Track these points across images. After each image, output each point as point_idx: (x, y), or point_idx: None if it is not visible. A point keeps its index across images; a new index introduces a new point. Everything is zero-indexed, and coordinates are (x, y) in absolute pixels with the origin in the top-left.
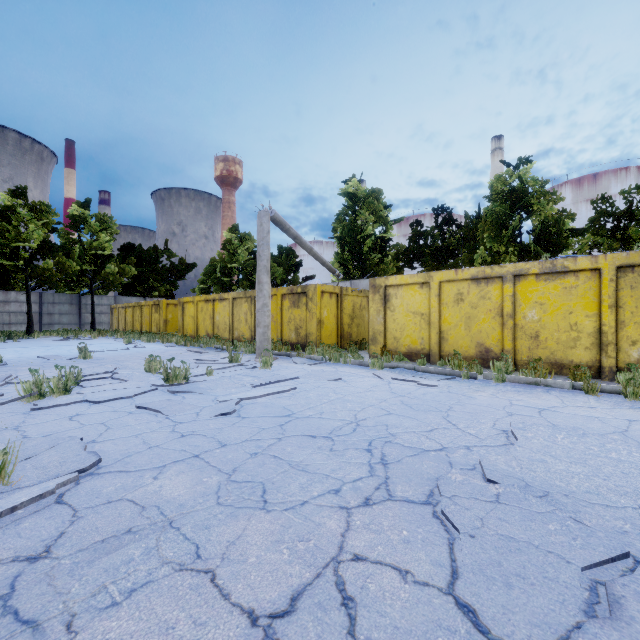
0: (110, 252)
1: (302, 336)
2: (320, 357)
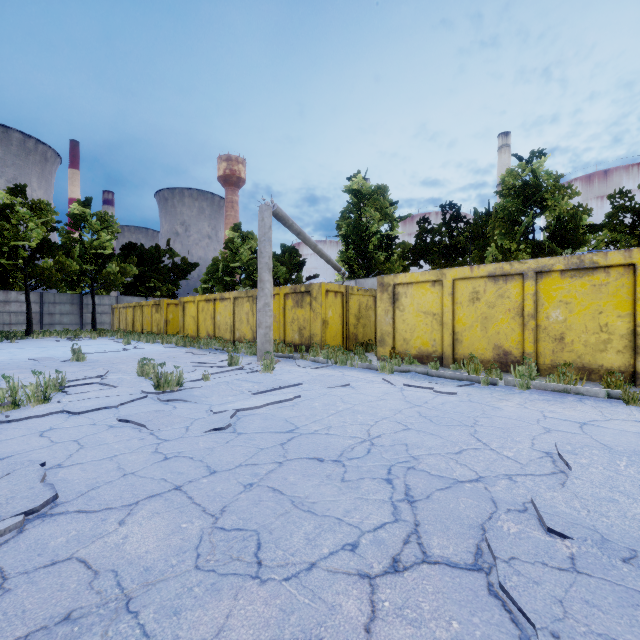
0: (111, 251)
1: (306, 337)
2: (325, 360)
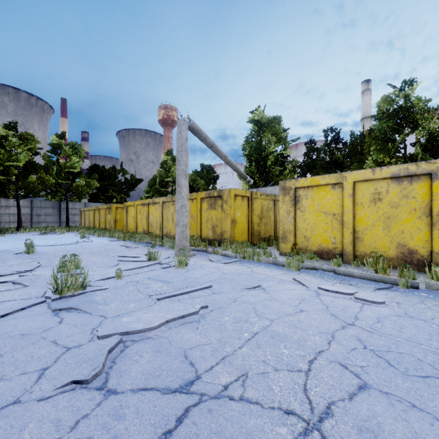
0: (79, 170)
1: (218, 233)
2: (234, 254)
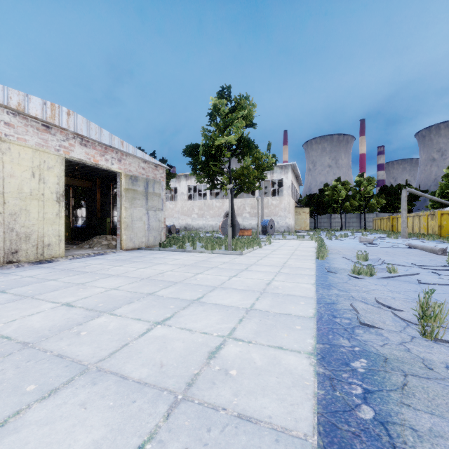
0: (371, 194)
1: (433, 232)
2: (424, 238)
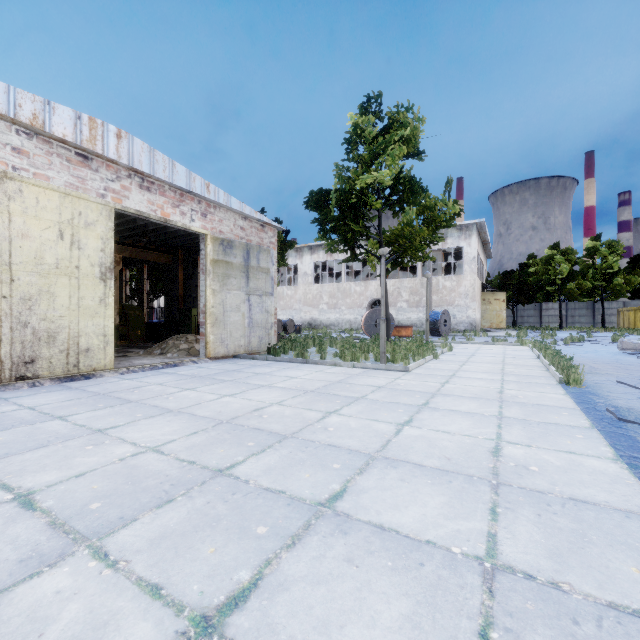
0: (616, 269)
1: None
2: None
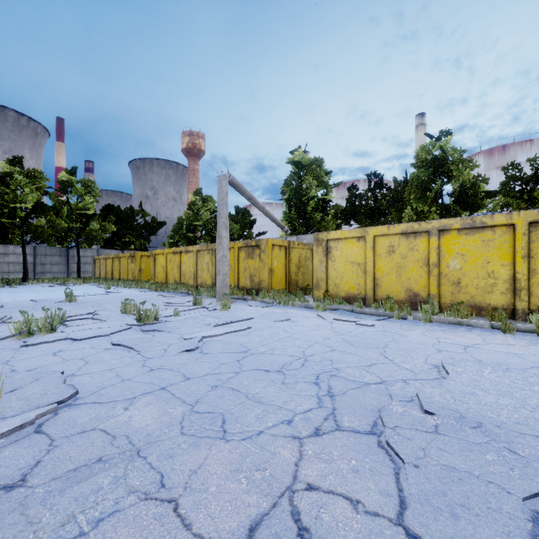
0: (93, 212)
1: (256, 283)
2: (271, 300)
